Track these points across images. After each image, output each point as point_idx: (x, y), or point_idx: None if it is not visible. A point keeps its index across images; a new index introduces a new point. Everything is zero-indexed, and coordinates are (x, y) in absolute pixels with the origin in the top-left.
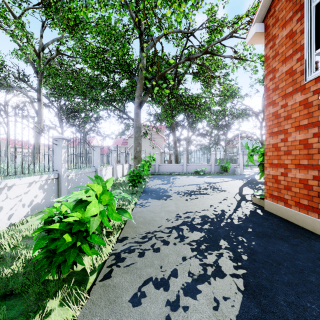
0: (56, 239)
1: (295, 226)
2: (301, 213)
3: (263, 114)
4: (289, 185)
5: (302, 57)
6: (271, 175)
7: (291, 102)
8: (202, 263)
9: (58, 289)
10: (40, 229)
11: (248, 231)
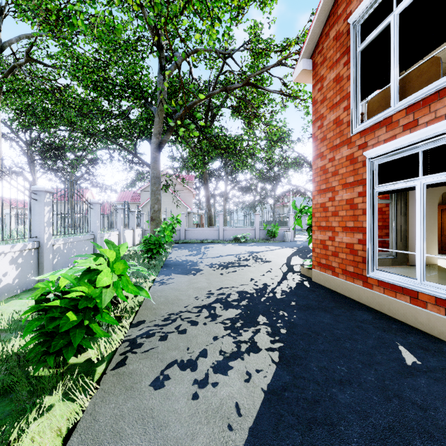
0: (56, 319)
1: (341, 297)
2: (347, 281)
3: None
4: (337, 251)
5: (348, 106)
6: (319, 240)
7: (339, 156)
8: (236, 340)
9: (56, 383)
10: (32, 308)
11: (291, 304)
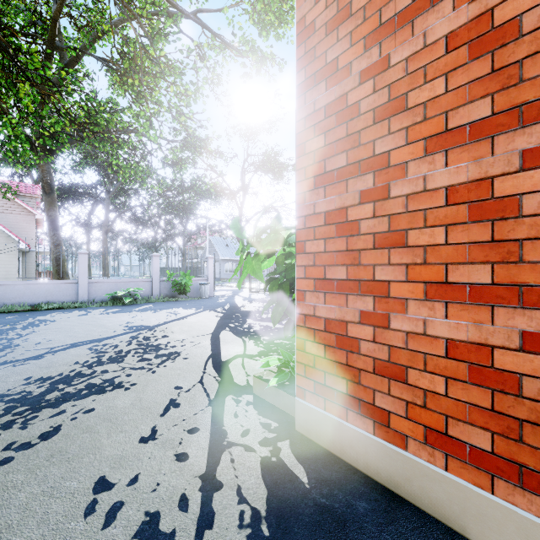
0: None
1: None
2: (456, 477)
3: (243, 196)
4: (399, 362)
5: None
6: (321, 318)
7: (408, 49)
8: None
9: None
10: None
11: None
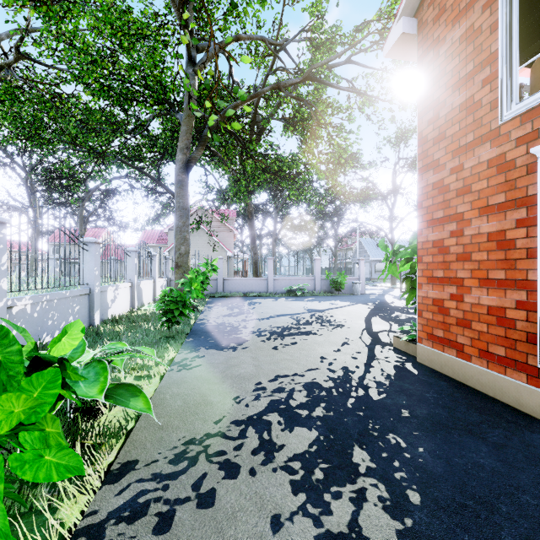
0: None
1: (481, 398)
2: (491, 371)
3: (394, 197)
4: (467, 318)
5: (493, 75)
6: (430, 298)
7: (471, 162)
8: (322, 533)
9: None
10: None
11: (402, 416)
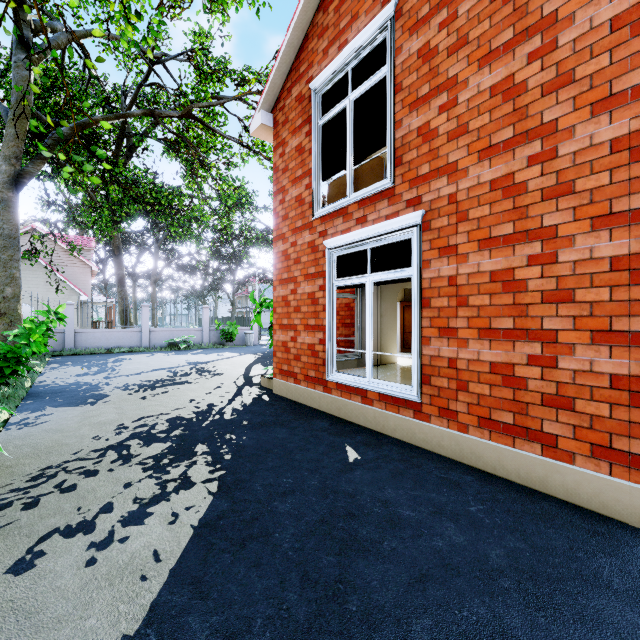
0: None
1: (303, 407)
2: (309, 389)
3: None
4: (299, 354)
5: (310, 185)
6: (281, 341)
7: (301, 241)
8: (161, 481)
9: None
10: None
11: (242, 425)
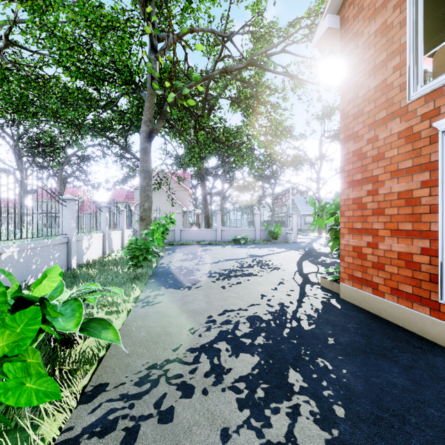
0: None
1: (393, 327)
2: (401, 305)
3: (320, 163)
4: (381, 262)
5: (402, 63)
6: (351, 246)
7: (385, 134)
8: (264, 443)
9: None
10: None
11: (329, 343)
